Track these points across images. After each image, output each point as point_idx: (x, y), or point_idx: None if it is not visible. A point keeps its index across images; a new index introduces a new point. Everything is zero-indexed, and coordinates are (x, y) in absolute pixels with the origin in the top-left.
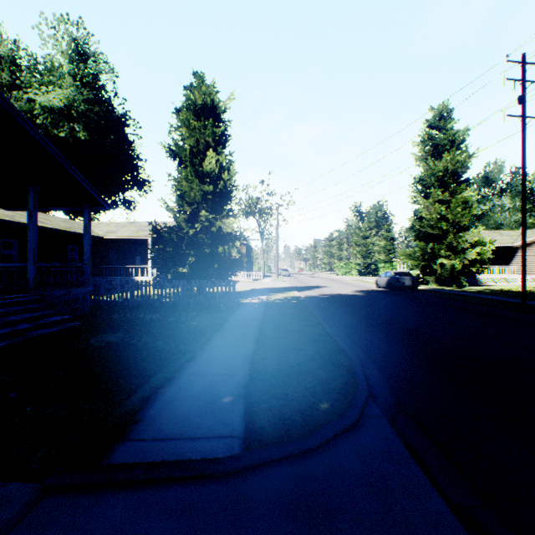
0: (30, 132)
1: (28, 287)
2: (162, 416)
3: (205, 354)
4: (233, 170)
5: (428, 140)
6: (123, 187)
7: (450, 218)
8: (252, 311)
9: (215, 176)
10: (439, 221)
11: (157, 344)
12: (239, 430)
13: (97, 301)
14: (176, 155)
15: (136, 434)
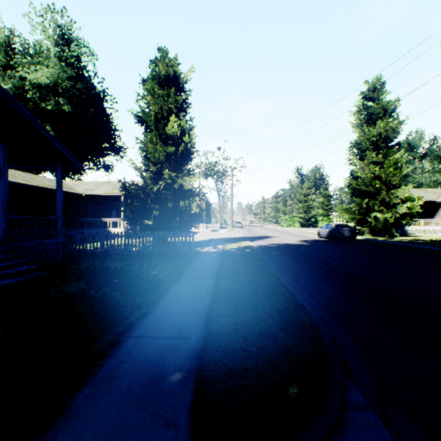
0: None
1: None
2: (90, 407)
3: (158, 310)
4: (193, 134)
5: (363, 110)
6: (102, 153)
7: (383, 177)
8: (210, 260)
9: (177, 139)
10: (373, 180)
11: (114, 296)
12: (185, 437)
13: (71, 250)
14: (143, 120)
15: None
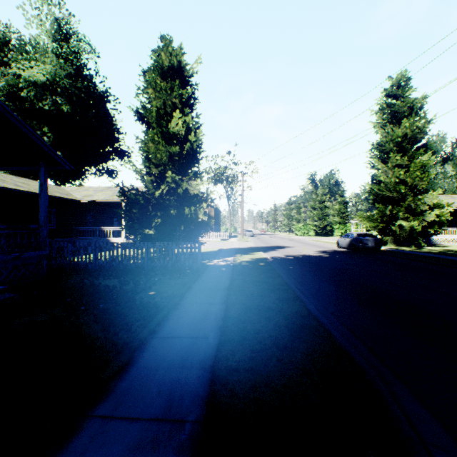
0: None
1: None
2: None
3: (144, 358)
4: (200, 132)
5: (387, 108)
6: (105, 157)
7: (409, 182)
8: (218, 276)
9: (182, 139)
10: (397, 185)
11: (92, 330)
12: None
13: (60, 263)
14: (144, 117)
15: None
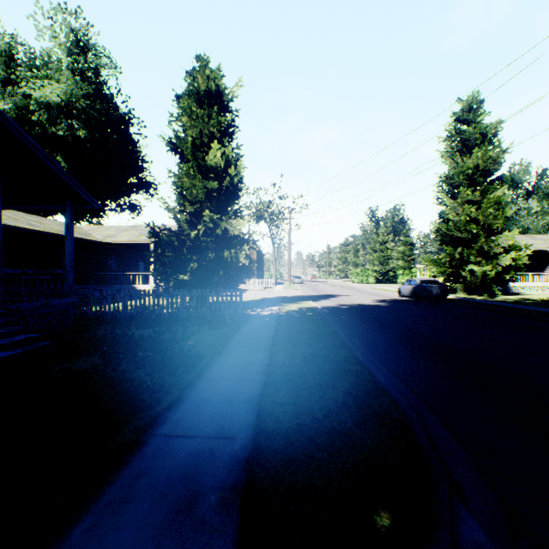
0: None
1: None
2: None
3: (194, 395)
4: (241, 165)
5: (456, 135)
6: (128, 190)
7: (481, 220)
8: (262, 326)
9: (220, 172)
10: (468, 224)
11: (136, 375)
12: None
13: (85, 313)
14: (177, 148)
15: None
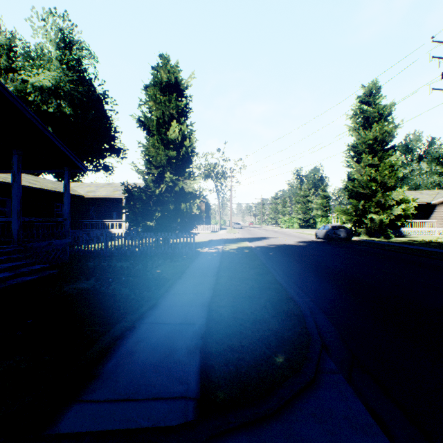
0: (13, 102)
1: (12, 239)
2: (118, 372)
3: (165, 302)
4: (194, 138)
5: (360, 113)
6: (102, 154)
7: (379, 179)
8: (210, 260)
9: (178, 144)
10: (369, 182)
11: (123, 291)
12: (194, 389)
13: (76, 250)
14: (145, 125)
15: (89, 393)
